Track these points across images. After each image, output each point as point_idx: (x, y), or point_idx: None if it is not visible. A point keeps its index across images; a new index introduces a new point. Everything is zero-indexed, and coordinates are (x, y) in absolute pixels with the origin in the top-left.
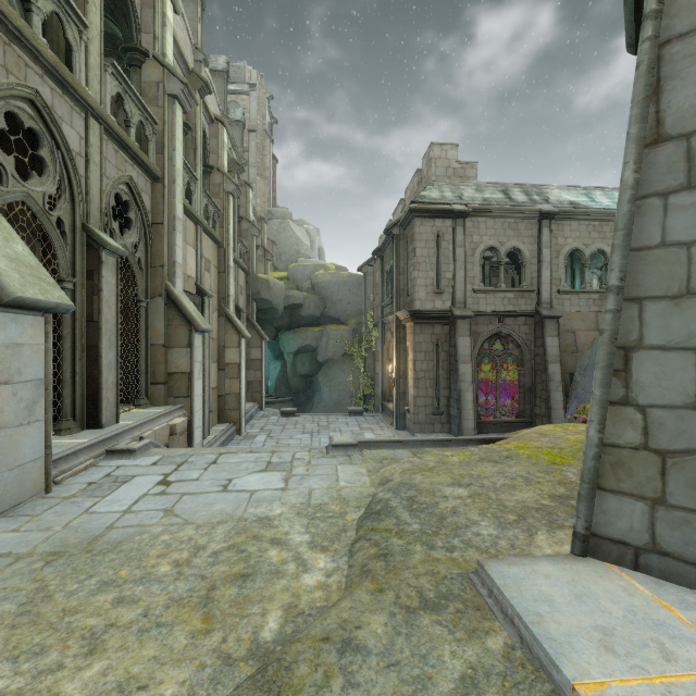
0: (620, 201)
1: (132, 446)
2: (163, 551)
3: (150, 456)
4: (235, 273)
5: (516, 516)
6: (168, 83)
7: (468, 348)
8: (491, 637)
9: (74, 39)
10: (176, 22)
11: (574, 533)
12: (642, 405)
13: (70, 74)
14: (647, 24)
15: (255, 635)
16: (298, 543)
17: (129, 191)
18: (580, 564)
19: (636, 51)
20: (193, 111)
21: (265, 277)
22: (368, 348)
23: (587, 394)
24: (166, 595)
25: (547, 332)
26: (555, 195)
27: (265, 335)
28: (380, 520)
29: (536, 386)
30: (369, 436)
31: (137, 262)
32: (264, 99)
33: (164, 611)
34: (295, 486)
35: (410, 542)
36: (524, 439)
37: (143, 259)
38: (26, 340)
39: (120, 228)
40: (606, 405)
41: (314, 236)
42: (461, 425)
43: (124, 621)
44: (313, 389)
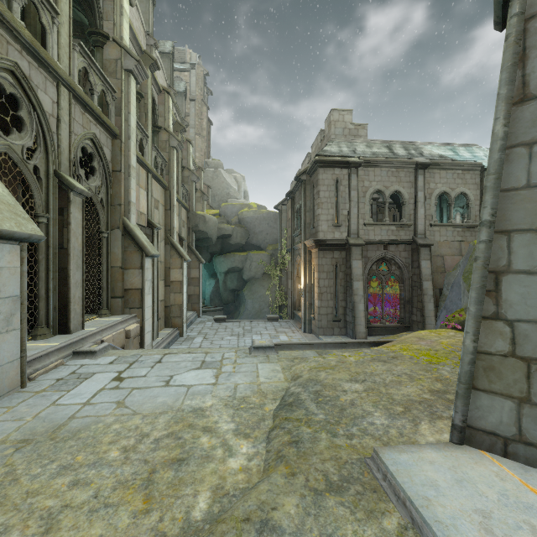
0: (492, 150)
1: (93, 348)
2: (114, 439)
3: (108, 356)
4: (178, 210)
5: (402, 407)
6: (124, 60)
7: (360, 269)
8: (386, 518)
9: (48, 23)
10: (132, 14)
11: (453, 425)
12: (510, 319)
13: (44, 51)
14: (515, 2)
15: (187, 515)
16: (225, 430)
17: (93, 145)
18: (458, 452)
19: (502, 28)
20: (145, 83)
21: (202, 214)
22: (282, 269)
23: (454, 305)
24: (114, 478)
25: (422, 256)
26: (427, 150)
27: (202, 259)
28: (292, 411)
29: (413, 299)
30: (283, 338)
31: (100, 201)
32: (202, 75)
33: (112, 493)
34: (223, 381)
35: (317, 430)
36: (406, 343)
37: (104, 199)
38: (5, 264)
39: (86, 175)
40: (479, 319)
41: (241, 182)
42: (355, 329)
43: (77, 502)
44: (240, 301)
